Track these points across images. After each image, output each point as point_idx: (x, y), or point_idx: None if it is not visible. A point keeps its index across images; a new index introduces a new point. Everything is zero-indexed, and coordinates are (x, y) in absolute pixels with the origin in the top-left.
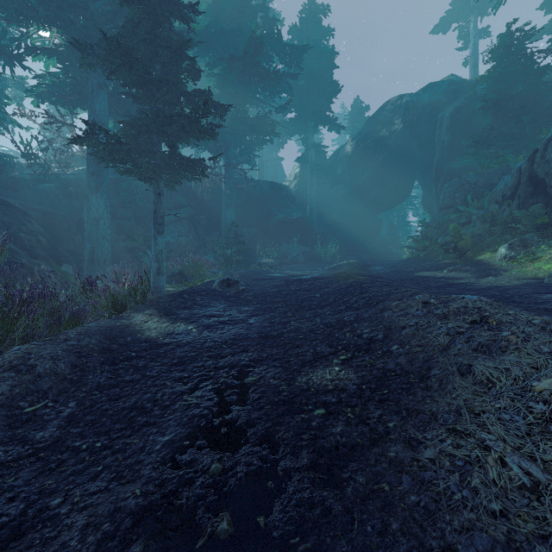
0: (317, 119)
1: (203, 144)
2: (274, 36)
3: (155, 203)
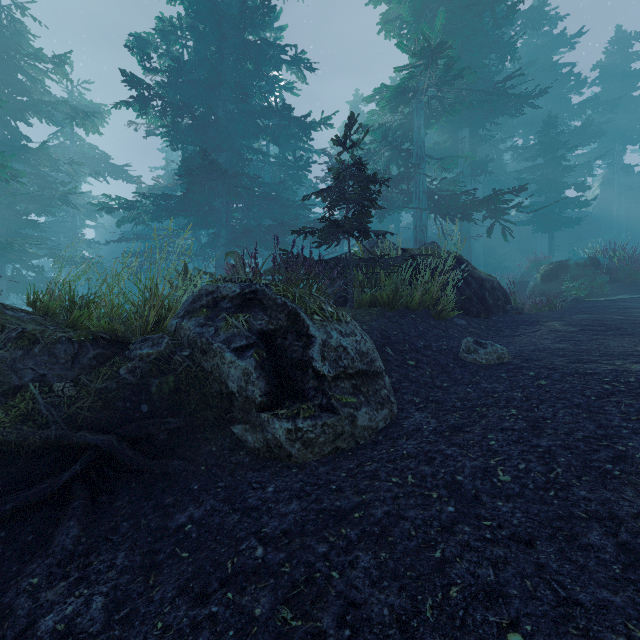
0: (628, 143)
1: (522, 195)
2: (591, 100)
3: (550, 242)
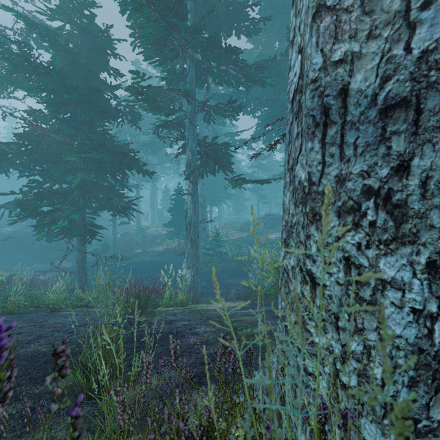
0: None
1: None
2: None
3: None
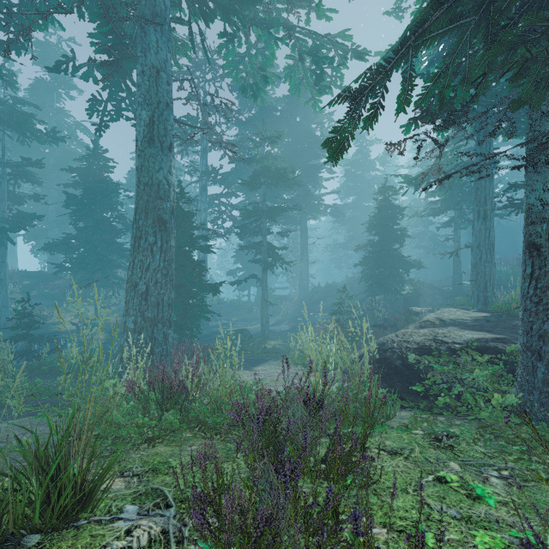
0: None
1: None
2: None
3: None
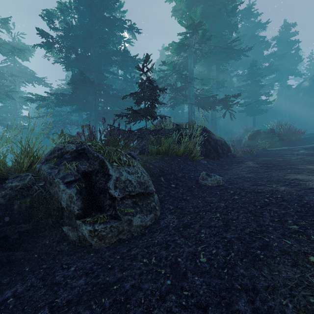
0: (289, 74)
1: (241, 98)
2: (272, 54)
3: (253, 120)
